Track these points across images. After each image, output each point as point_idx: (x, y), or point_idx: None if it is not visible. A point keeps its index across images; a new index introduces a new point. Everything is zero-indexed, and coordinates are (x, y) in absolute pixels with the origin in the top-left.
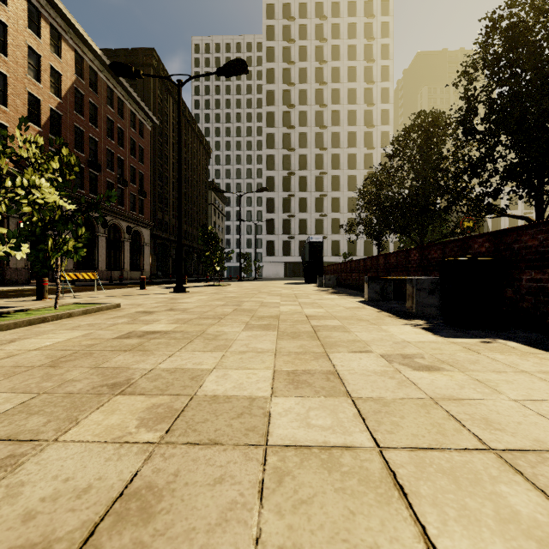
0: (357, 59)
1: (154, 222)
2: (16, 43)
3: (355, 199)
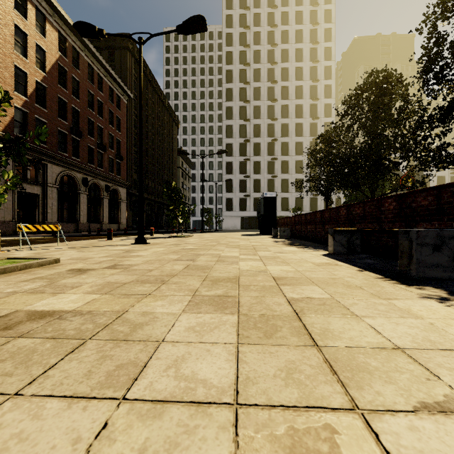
0: (303, 42)
1: (130, 182)
2: (4, 22)
3: (302, 162)
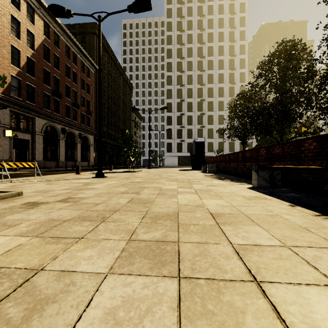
0: (224, 27)
1: (97, 131)
2: (3, 12)
3: (223, 116)
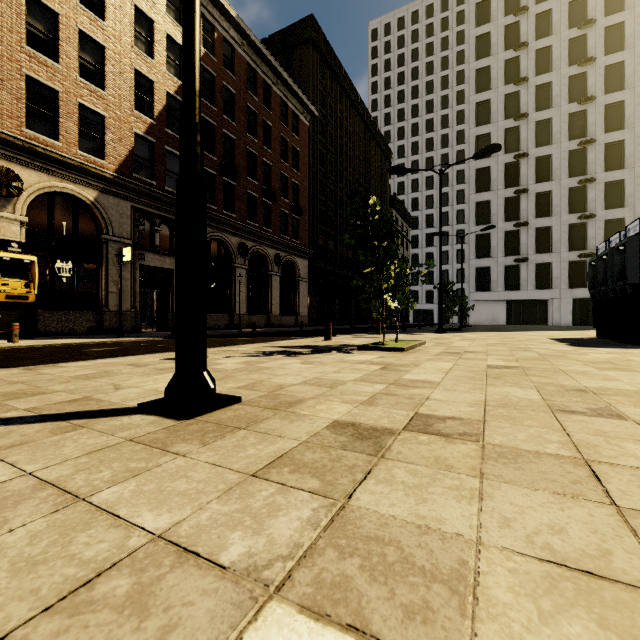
0: None
1: (314, 250)
2: (119, 3)
3: None
